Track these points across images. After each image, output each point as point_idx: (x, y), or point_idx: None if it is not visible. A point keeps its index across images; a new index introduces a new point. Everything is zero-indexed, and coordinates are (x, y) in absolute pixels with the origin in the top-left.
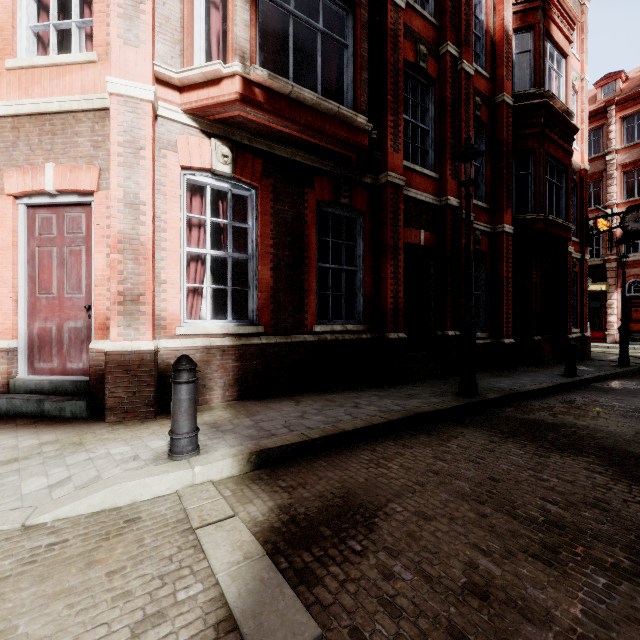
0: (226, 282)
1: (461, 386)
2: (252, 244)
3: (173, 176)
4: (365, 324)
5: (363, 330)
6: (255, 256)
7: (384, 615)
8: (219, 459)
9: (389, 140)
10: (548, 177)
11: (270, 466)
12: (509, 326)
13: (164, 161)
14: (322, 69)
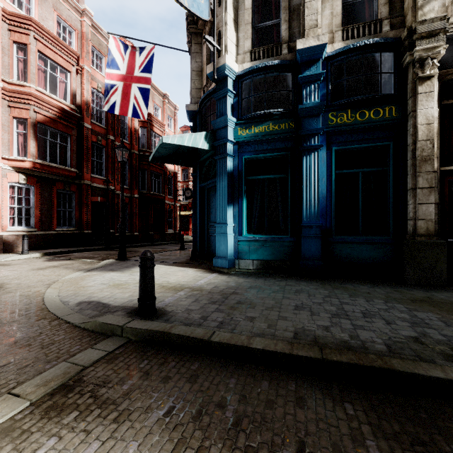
0: (22, 215)
1: (106, 244)
2: (32, 203)
3: (6, 185)
4: (76, 228)
5: (75, 230)
6: (34, 207)
7: (69, 257)
8: (36, 253)
9: (85, 170)
10: (153, 178)
11: (48, 256)
12: (137, 229)
13: (3, 181)
14: (59, 151)
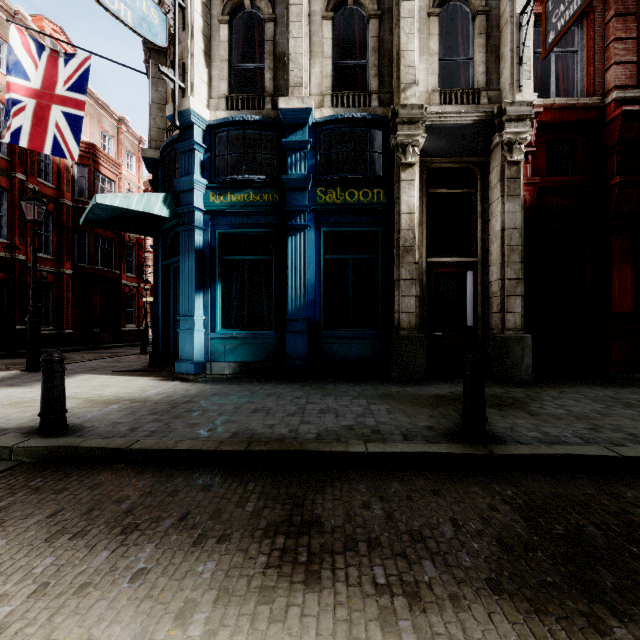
0: None
1: (8, 349)
2: None
3: None
4: None
5: None
6: None
7: None
8: None
9: None
10: (100, 245)
11: None
12: (70, 323)
13: None
14: None
